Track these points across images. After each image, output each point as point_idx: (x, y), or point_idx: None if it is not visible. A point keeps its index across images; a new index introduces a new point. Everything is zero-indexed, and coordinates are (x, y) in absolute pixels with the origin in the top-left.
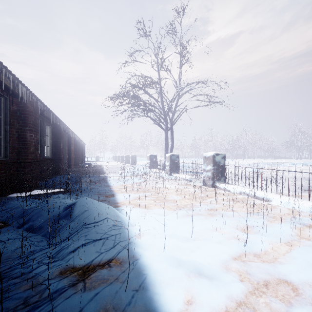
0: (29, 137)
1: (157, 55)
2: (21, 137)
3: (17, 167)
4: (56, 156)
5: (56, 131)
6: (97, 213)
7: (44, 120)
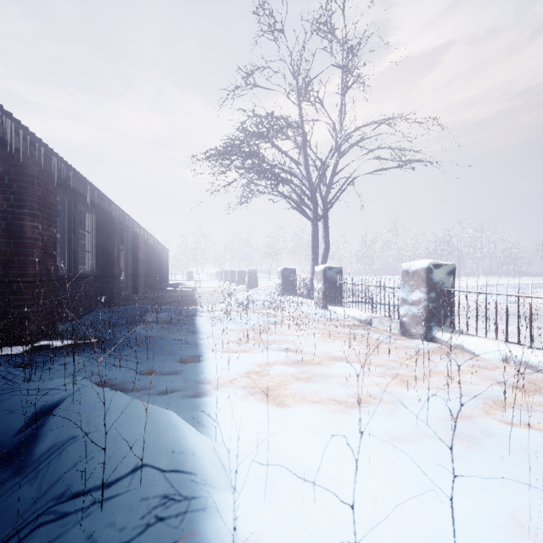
0: (31, 229)
1: (296, 73)
2: (13, 230)
3: (4, 294)
4: (105, 271)
5: (106, 223)
6: (114, 449)
7: (77, 200)
